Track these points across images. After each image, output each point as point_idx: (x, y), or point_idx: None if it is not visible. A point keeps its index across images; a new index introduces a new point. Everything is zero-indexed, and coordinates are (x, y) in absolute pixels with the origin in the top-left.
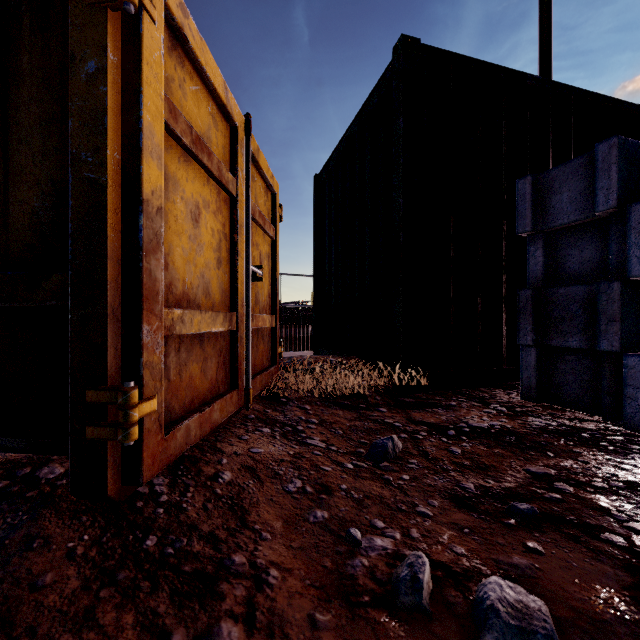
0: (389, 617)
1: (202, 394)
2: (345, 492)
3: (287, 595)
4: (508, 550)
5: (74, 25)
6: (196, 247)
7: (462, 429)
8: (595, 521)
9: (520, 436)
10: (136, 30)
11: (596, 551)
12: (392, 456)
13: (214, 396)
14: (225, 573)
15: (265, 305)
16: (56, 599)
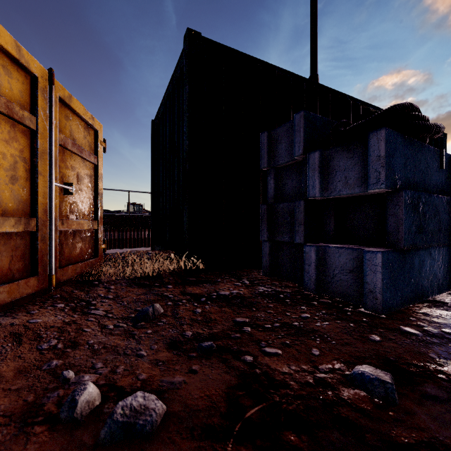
0: (47, 429)
1: None
2: (89, 345)
3: None
4: (177, 373)
5: None
6: None
7: (211, 296)
8: (247, 349)
9: (244, 299)
10: None
11: (231, 367)
12: (151, 318)
13: (6, 282)
14: None
15: (85, 213)
16: None
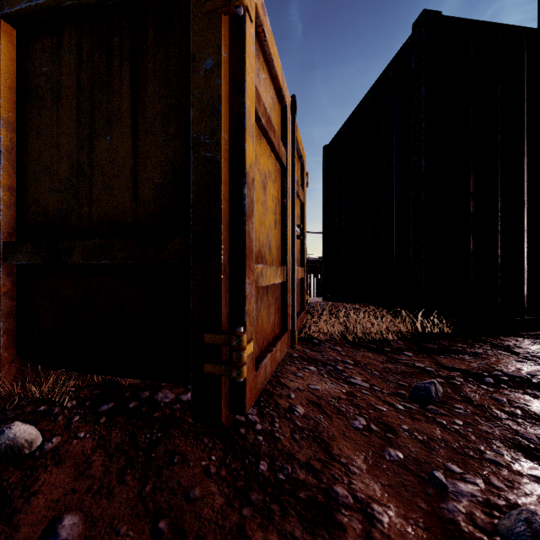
0: None
1: (267, 336)
2: (408, 433)
3: (399, 533)
4: None
5: (194, 31)
6: (265, 211)
7: (499, 377)
8: None
9: None
10: (240, 29)
11: None
12: (436, 400)
13: (273, 338)
14: (335, 504)
15: (297, 259)
16: (210, 512)
